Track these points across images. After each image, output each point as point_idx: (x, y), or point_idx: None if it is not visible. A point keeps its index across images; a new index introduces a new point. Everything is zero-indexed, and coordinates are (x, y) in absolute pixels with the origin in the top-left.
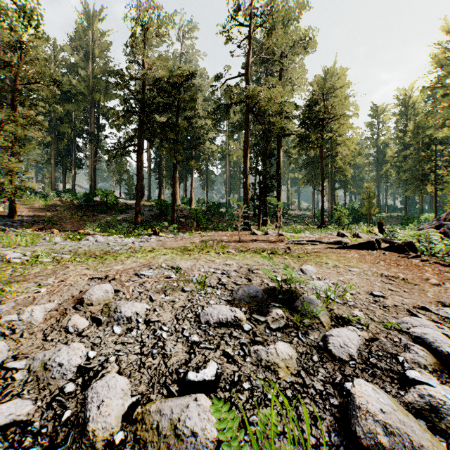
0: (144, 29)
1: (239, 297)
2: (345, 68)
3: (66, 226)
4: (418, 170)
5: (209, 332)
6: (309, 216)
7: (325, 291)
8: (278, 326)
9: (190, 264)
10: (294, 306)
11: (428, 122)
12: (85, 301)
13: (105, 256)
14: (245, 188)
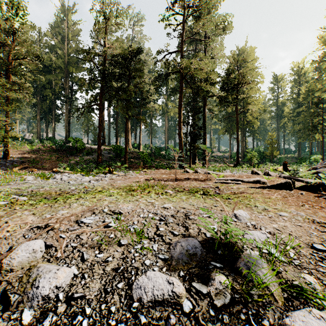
0: (104, 17)
1: (177, 256)
2: (254, 47)
3: (45, 165)
4: (308, 123)
5: (140, 320)
6: (226, 157)
7: (269, 248)
8: (223, 302)
9: (131, 208)
10: (236, 266)
11: (316, 87)
12: (4, 268)
13: (58, 197)
14: (180, 137)
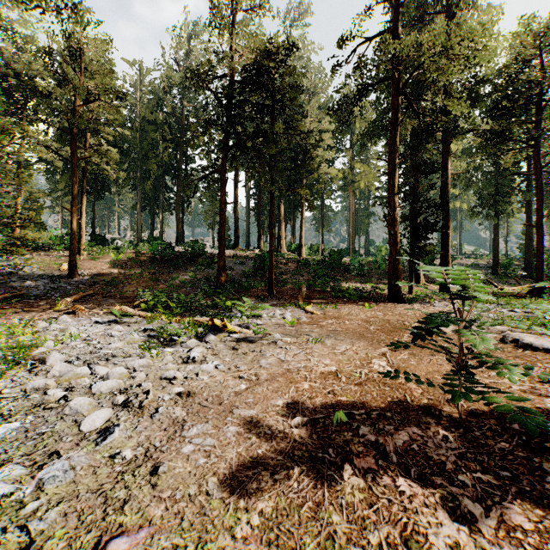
0: None
1: None
2: None
3: (129, 288)
4: None
5: None
6: (484, 266)
7: None
8: None
9: None
10: None
11: None
12: None
13: None
14: (392, 227)
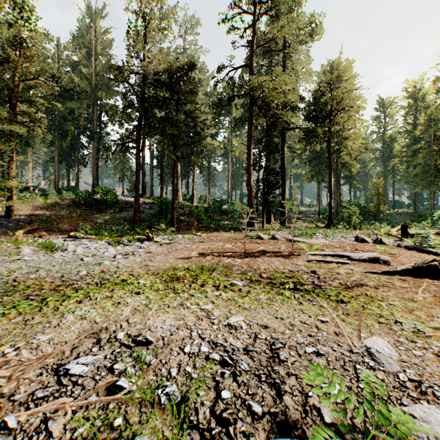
0: (143, 20)
1: None
2: (352, 60)
3: (63, 225)
4: (429, 165)
5: None
6: (313, 212)
7: None
8: None
9: (169, 326)
10: None
11: None
12: None
13: (50, 296)
14: (249, 186)
